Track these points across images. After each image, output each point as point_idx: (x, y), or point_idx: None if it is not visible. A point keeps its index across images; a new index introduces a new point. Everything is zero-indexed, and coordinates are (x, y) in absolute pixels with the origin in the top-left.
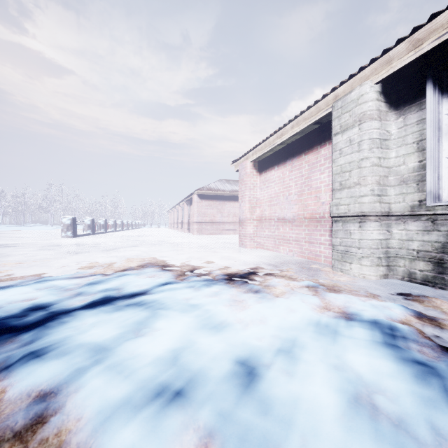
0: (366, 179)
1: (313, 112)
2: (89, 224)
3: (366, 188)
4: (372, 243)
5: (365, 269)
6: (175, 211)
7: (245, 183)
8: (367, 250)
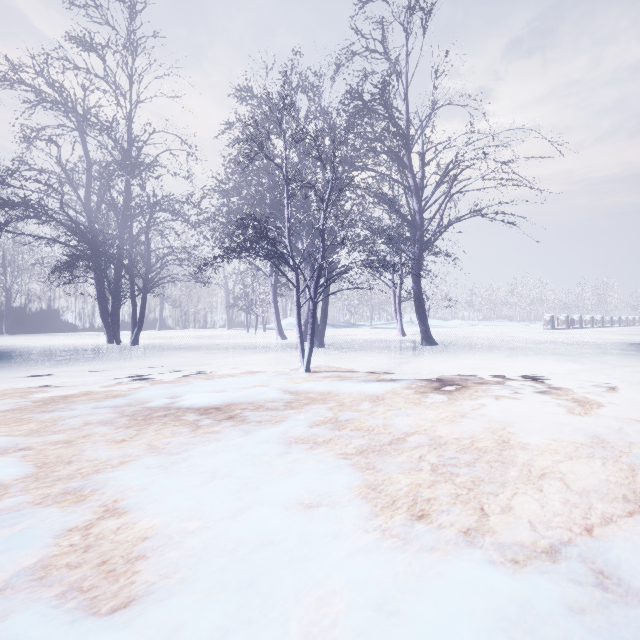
0: None
1: None
2: (563, 320)
3: None
4: None
5: None
6: None
7: None
8: None
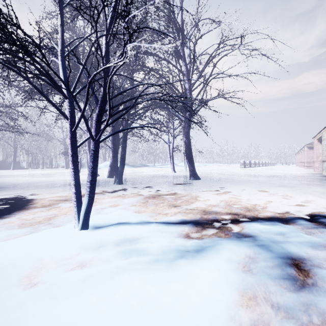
0: (324, 153)
1: (322, 132)
2: (248, 163)
3: (324, 155)
4: (325, 167)
5: (324, 172)
6: (298, 154)
7: (314, 147)
8: (324, 168)
